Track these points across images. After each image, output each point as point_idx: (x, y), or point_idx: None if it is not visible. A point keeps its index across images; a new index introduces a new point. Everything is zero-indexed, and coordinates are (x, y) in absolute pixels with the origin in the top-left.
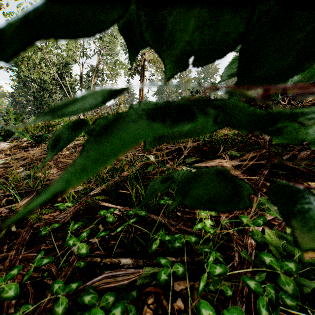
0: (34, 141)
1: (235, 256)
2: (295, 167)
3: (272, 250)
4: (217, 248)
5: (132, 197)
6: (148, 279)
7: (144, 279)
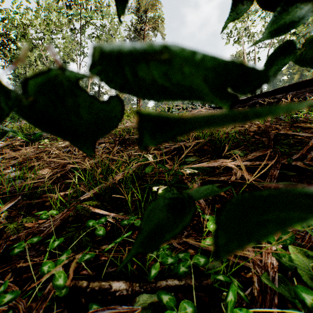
0: (27, 140)
1: (253, 281)
2: (304, 168)
3: (301, 275)
4: (228, 267)
5: (127, 201)
6: (146, 311)
7: (140, 312)
